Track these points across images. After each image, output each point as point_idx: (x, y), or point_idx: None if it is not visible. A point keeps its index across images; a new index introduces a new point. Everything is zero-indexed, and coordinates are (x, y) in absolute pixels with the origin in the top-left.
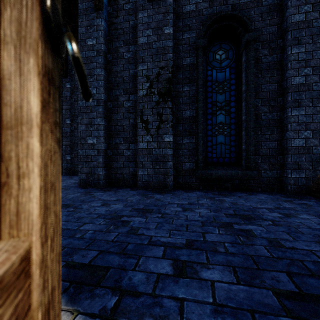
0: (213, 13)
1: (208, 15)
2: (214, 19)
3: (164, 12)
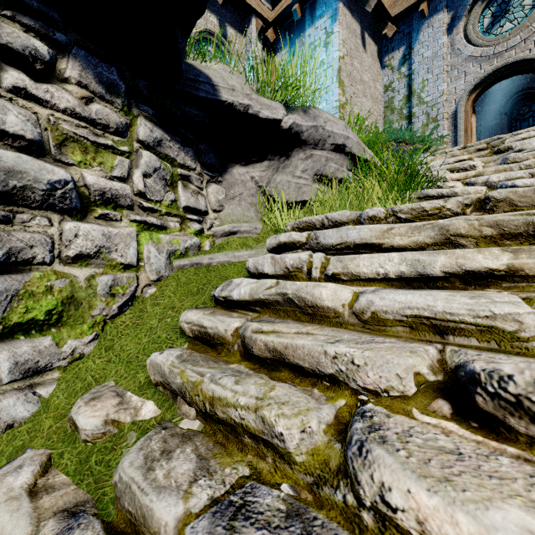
0: (514, 87)
1: (510, 90)
2: (513, 94)
3: None
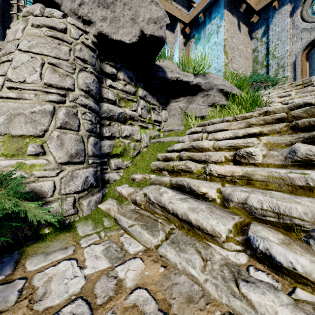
0: None
1: None
2: None
3: (313, 49)
